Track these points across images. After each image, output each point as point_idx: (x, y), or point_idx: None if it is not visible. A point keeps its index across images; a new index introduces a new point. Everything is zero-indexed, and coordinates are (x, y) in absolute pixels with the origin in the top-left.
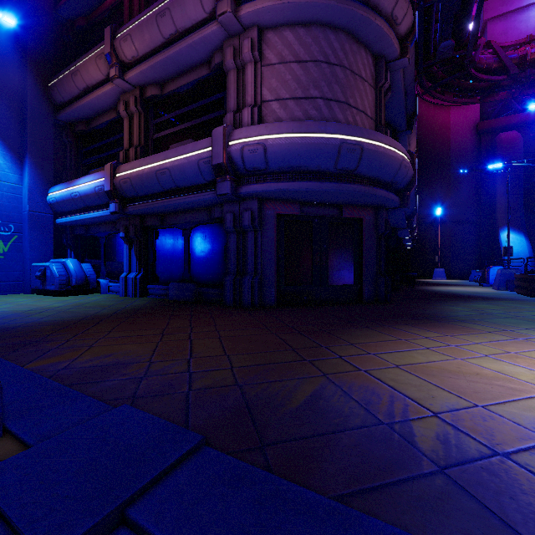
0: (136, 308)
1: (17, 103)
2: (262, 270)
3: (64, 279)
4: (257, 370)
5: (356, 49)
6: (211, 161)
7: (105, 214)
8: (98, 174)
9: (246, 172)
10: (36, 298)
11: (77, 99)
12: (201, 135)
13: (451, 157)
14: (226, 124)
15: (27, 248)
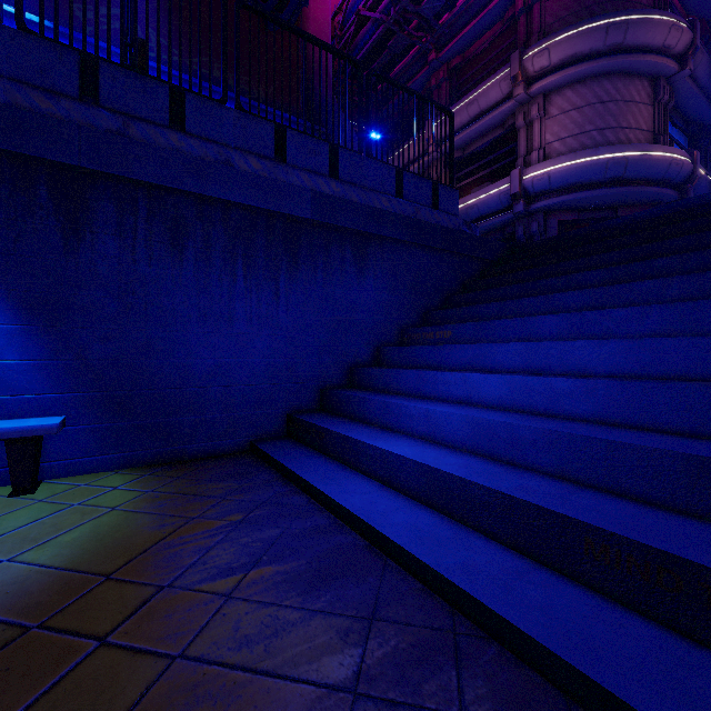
0: None
1: None
2: None
3: None
4: None
5: (629, 82)
6: (510, 193)
7: None
8: None
9: (534, 195)
10: None
11: None
12: (496, 177)
13: None
14: (520, 167)
15: None
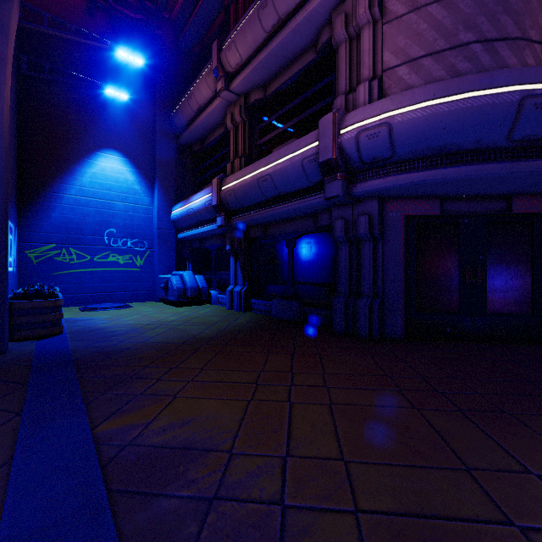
0: (237, 330)
1: (150, 135)
2: (384, 291)
3: (181, 291)
4: (409, 539)
5: None
6: (318, 158)
7: (214, 228)
8: (207, 189)
9: (362, 166)
10: (160, 307)
11: (192, 122)
12: (306, 131)
13: None
14: (335, 109)
15: (156, 262)
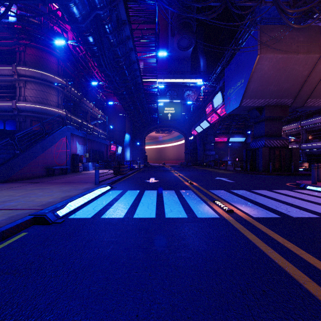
0: None
1: None
2: None
3: None
4: None
5: (50, 89)
6: (12, 107)
7: None
8: None
9: (21, 110)
10: None
11: None
12: (9, 98)
13: (117, 110)
14: (16, 100)
15: None
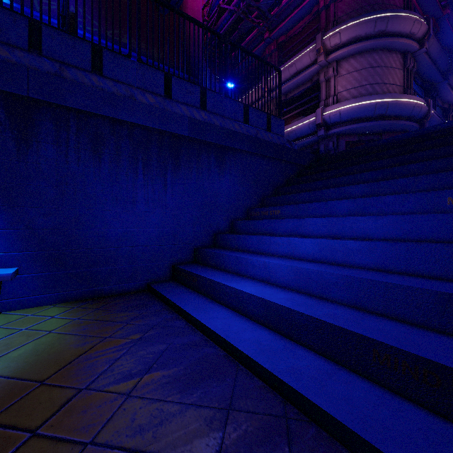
0: None
1: None
2: None
3: None
4: None
5: (389, 55)
6: (315, 123)
7: None
8: None
9: (331, 125)
10: None
11: None
12: (306, 113)
13: None
14: (322, 107)
15: None
